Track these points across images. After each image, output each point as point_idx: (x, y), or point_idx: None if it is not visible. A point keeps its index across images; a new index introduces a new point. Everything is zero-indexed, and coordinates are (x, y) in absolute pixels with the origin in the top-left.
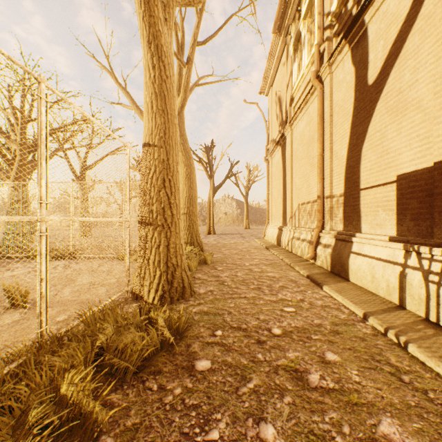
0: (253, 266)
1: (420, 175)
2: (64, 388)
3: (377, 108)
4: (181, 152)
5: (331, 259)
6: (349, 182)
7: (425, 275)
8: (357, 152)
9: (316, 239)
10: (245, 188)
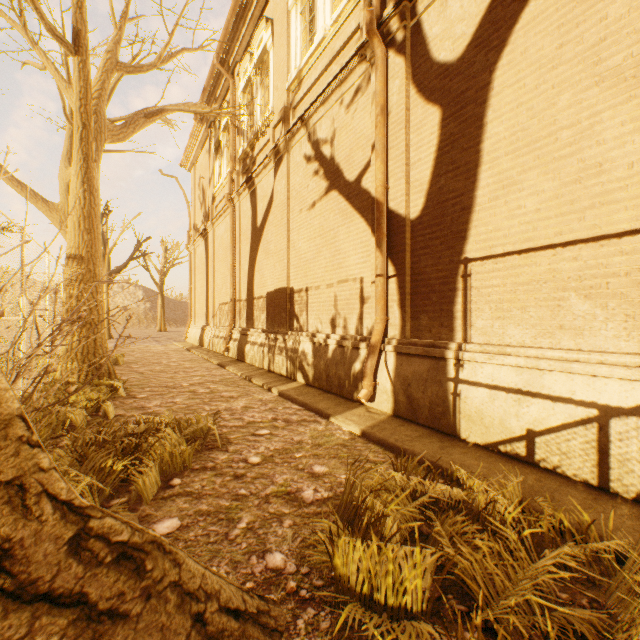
0: (172, 363)
1: (273, 294)
2: (73, 399)
3: (260, 246)
4: None
5: (237, 349)
6: (250, 291)
7: (269, 348)
8: (253, 270)
9: (230, 335)
10: (160, 273)
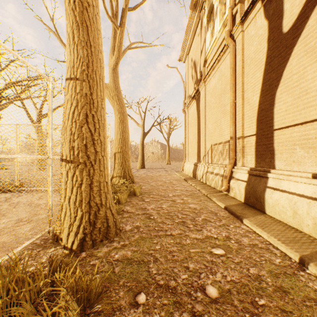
0: (176, 197)
1: None
2: None
3: (294, 52)
4: (115, 102)
5: (245, 192)
6: (262, 124)
7: None
8: (270, 96)
9: (229, 173)
10: (167, 134)
